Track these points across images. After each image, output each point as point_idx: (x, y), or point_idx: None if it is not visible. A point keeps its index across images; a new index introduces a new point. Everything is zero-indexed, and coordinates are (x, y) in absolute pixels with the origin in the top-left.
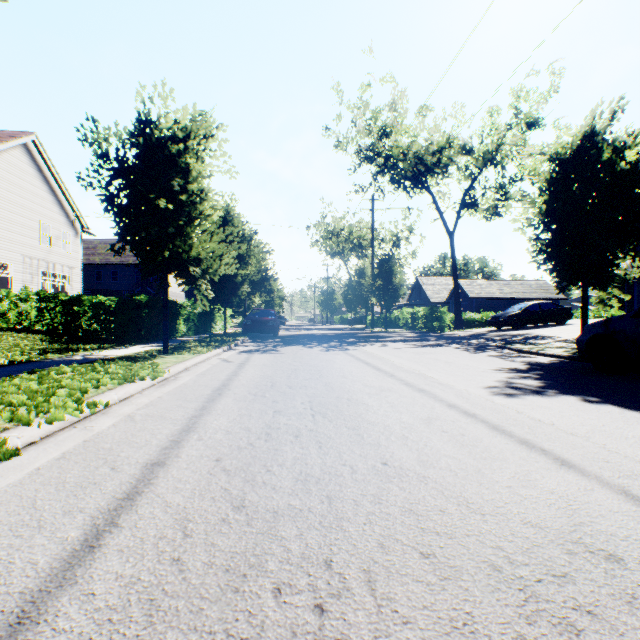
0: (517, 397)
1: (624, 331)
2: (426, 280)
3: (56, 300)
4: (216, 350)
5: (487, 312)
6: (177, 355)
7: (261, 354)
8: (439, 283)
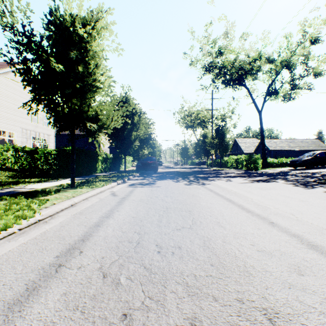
0: None
1: None
2: (241, 140)
3: (23, 151)
4: (111, 184)
5: (281, 158)
6: (78, 189)
7: (142, 187)
8: (248, 142)
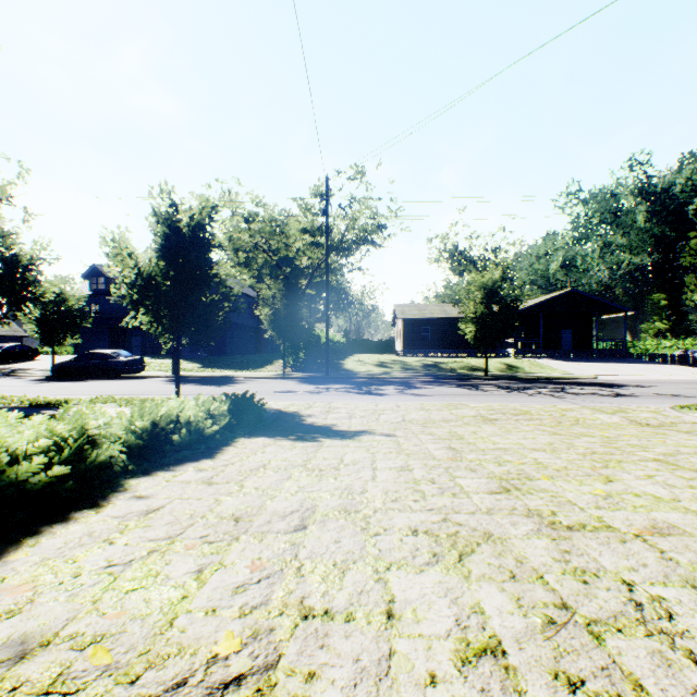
0: (42, 384)
1: (68, 365)
2: None
3: None
4: None
5: None
6: None
7: None
8: None
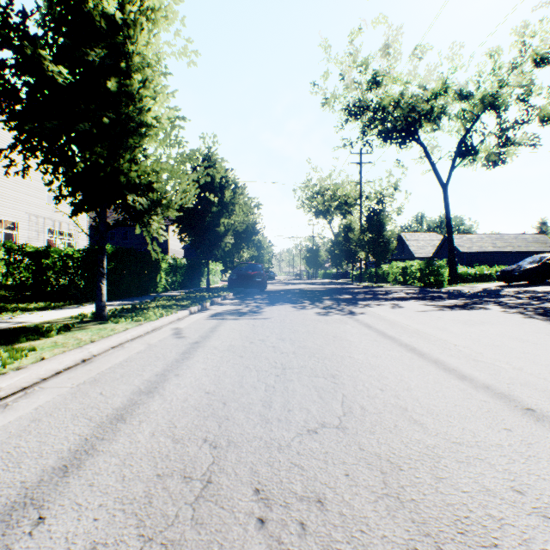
0: None
1: None
2: (409, 236)
3: (21, 252)
4: (176, 313)
5: (481, 266)
6: (110, 324)
7: (236, 320)
8: (423, 239)
